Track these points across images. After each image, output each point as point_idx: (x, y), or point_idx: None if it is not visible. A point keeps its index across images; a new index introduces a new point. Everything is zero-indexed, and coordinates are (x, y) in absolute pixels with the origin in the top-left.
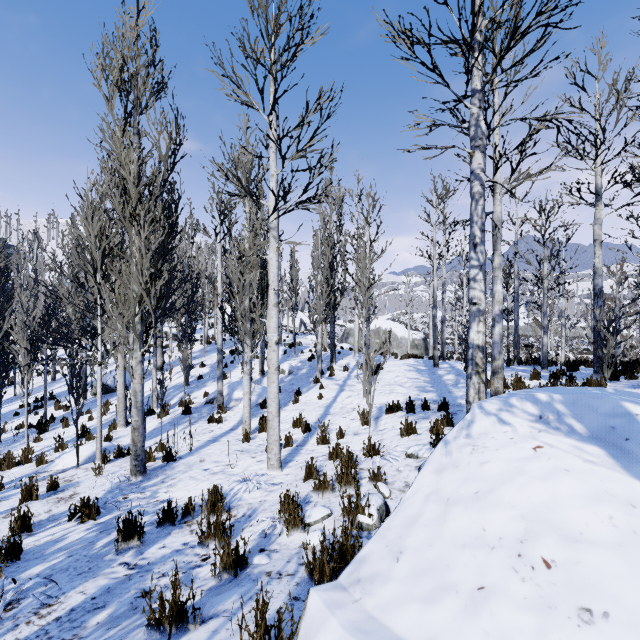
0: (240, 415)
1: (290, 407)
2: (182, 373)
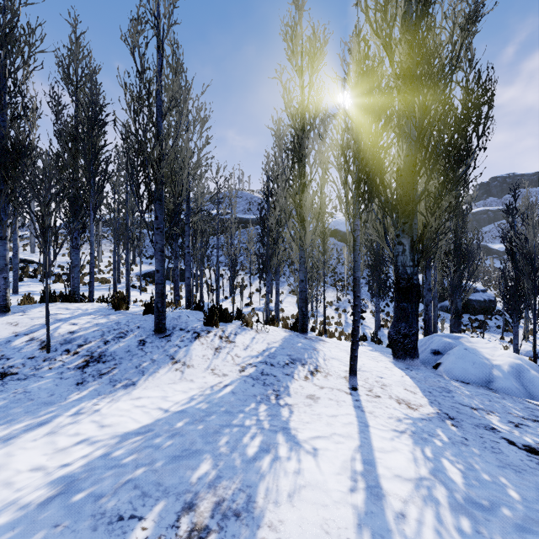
0: None
1: None
2: None
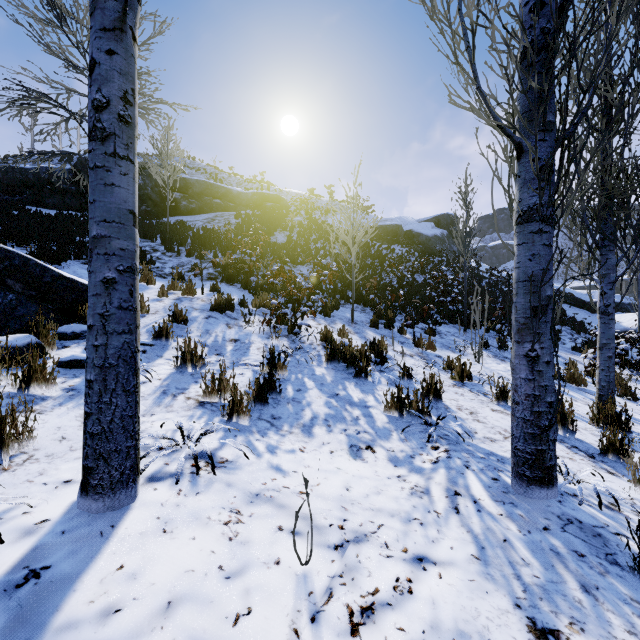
0: None
1: None
2: None
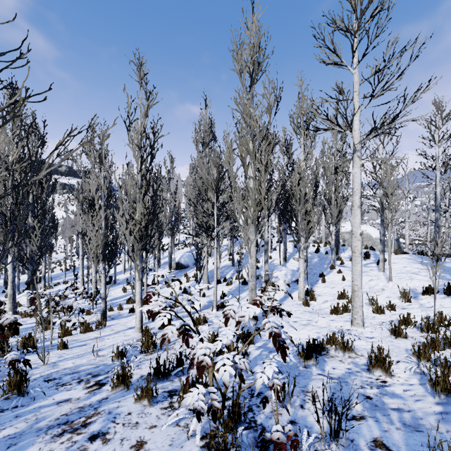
0: (284, 288)
1: (320, 285)
2: (225, 258)
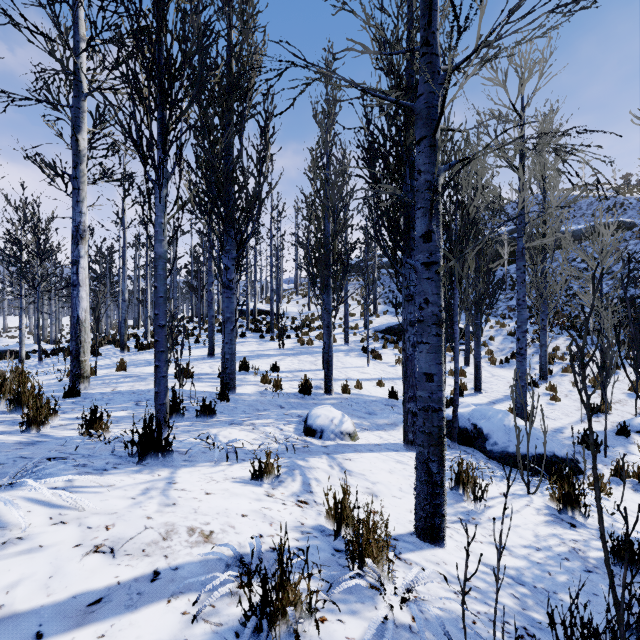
0: None
1: None
2: None
